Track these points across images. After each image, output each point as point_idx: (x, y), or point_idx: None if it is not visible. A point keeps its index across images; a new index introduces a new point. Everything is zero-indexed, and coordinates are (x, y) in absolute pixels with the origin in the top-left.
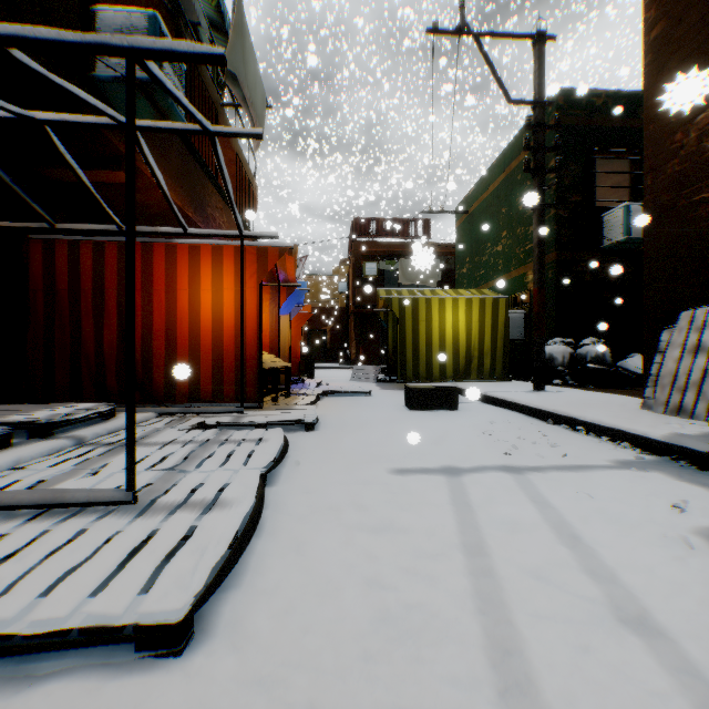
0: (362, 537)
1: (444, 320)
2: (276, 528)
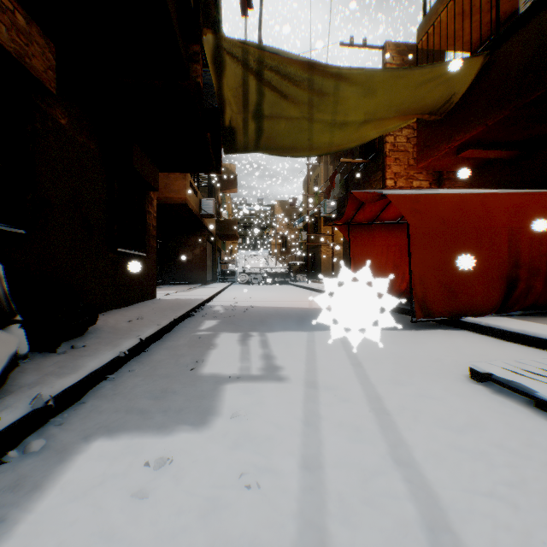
0: (462, 415)
1: None
2: (541, 423)
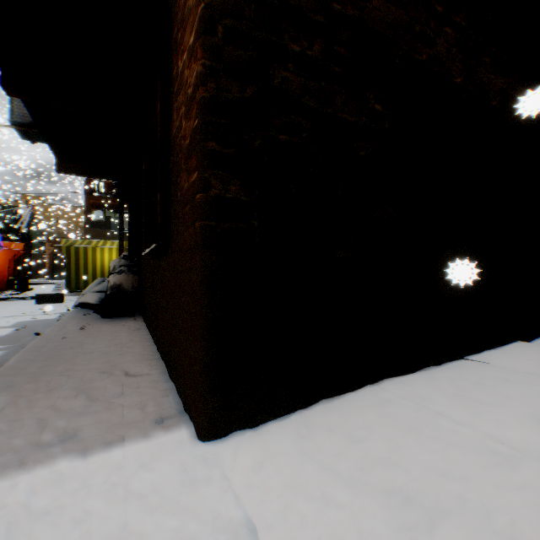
0: None
1: (96, 259)
2: None
